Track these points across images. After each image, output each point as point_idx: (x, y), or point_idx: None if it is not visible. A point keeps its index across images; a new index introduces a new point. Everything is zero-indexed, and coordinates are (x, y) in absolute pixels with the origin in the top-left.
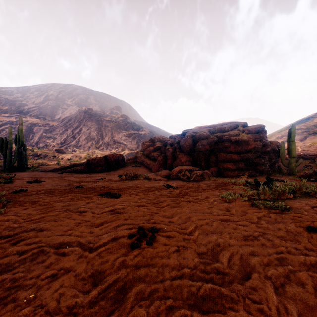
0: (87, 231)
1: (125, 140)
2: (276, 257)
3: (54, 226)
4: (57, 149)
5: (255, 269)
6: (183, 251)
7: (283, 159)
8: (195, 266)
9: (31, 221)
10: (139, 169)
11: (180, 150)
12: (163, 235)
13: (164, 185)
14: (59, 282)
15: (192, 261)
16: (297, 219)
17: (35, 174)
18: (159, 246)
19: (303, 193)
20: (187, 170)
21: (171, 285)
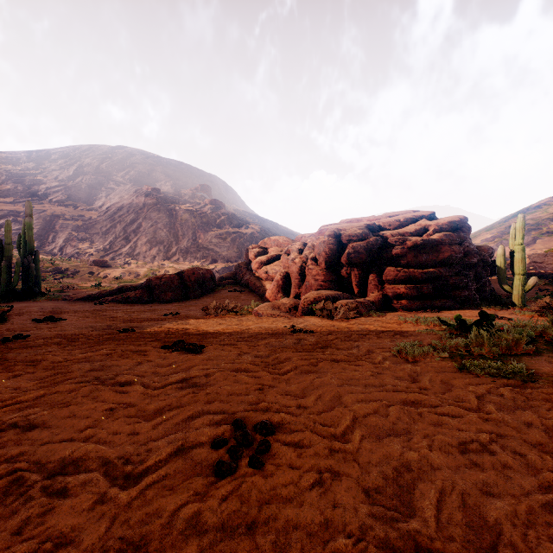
0: (127, 430)
1: (217, 244)
2: (543, 501)
3: (59, 418)
4: (96, 261)
5: (505, 539)
6: (331, 485)
7: (502, 277)
8: (363, 530)
9: (17, 404)
10: (242, 295)
11: (315, 262)
12: (286, 440)
13: (286, 327)
14: None
15: (355, 514)
16: None
17: (53, 304)
18: (278, 472)
19: (551, 344)
20: (329, 298)
21: None
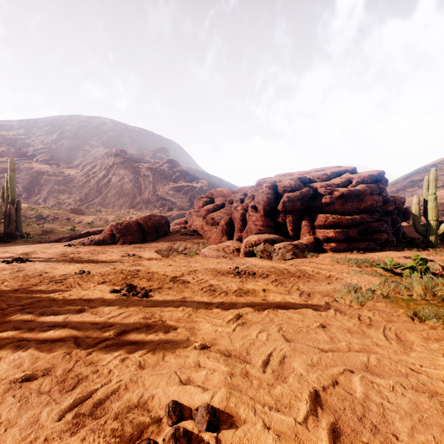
0: (29, 420)
1: (172, 196)
2: None
3: None
4: (72, 209)
5: None
6: None
7: (417, 223)
8: None
9: None
10: (192, 238)
11: (255, 210)
12: (233, 442)
13: (230, 269)
14: None
15: None
16: None
17: (28, 246)
18: None
19: None
20: (268, 241)
21: None
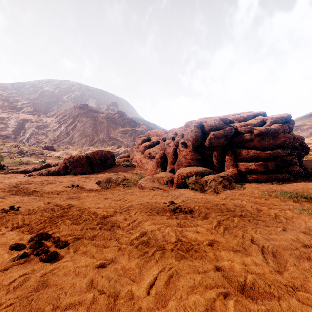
0: None
1: (121, 137)
2: None
3: None
4: (46, 146)
5: None
6: None
7: None
8: None
9: None
10: (132, 169)
11: (185, 146)
12: None
13: (165, 204)
14: None
15: None
16: None
17: None
18: None
19: None
20: (199, 174)
21: None
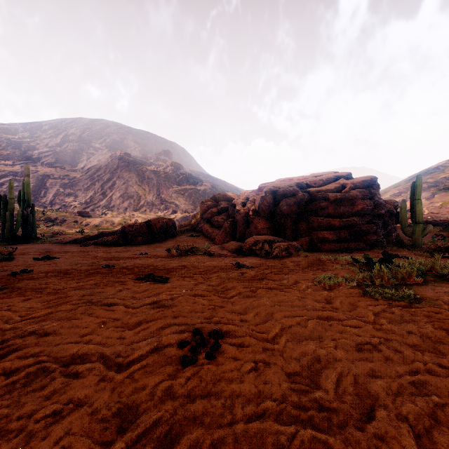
0: (116, 336)
1: (176, 198)
2: (410, 380)
3: (65, 328)
4: (79, 212)
5: (380, 402)
6: (264, 370)
7: (403, 225)
8: (284, 397)
9: (32, 319)
10: (197, 239)
11: (256, 213)
12: (231, 342)
13: (232, 264)
14: (63, 426)
15: (279, 387)
16: (435, 317)
17: (47, 246)
18: (226, 362)
19: (437, 276)
20: (267, 242)
21: (245, 432)
